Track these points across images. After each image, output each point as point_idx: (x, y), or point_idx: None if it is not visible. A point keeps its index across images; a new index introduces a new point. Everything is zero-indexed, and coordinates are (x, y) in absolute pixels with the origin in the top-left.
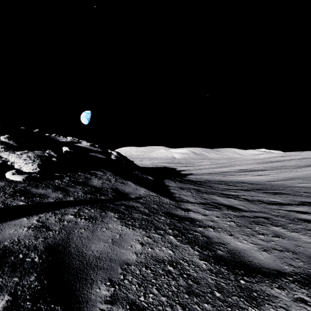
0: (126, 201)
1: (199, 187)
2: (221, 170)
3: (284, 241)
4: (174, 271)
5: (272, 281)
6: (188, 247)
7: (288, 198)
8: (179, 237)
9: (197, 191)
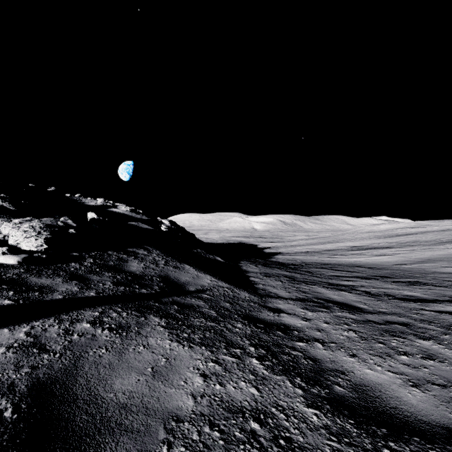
0: (181, 297)
1: (293, 273)
2: (324, 248)
3: (443, 367)
4: (262, 433)
5: (441, 450)
6: (284, 379)
7: (433, 291)
8: (268, 361)
9: (291, 280)
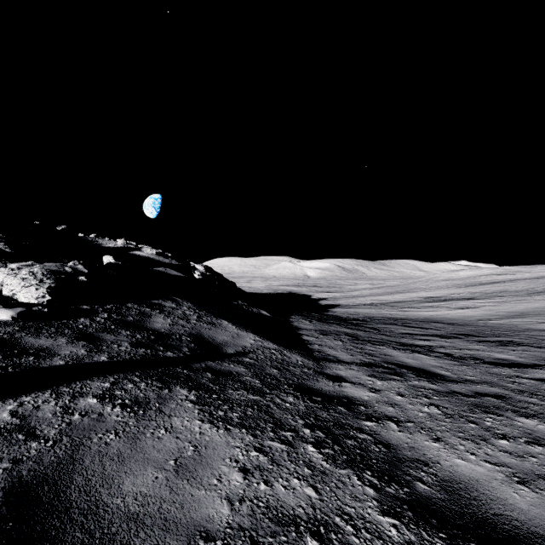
0: (216, 361)
1: (356, 330)
2: (392, 299)
3: None
4: None
5: None
6: (349, 474)
7: (530, 353)
8: (328, 449)
9: (353, 339)
